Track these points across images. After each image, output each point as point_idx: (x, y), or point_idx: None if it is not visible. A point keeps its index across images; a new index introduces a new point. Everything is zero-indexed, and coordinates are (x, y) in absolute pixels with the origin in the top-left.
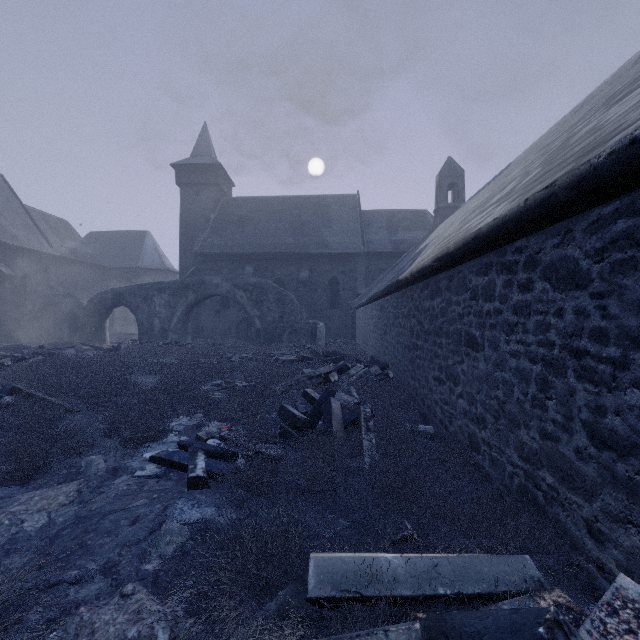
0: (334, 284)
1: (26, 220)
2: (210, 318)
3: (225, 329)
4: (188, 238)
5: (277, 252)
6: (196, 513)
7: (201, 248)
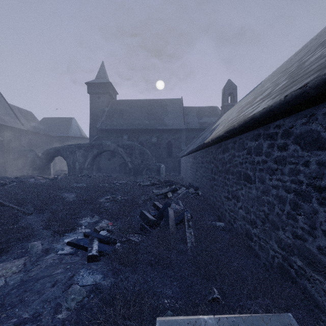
0: (169, 145)
1: (9, 111)
2: (105, 162)
3: (113, 168)
4: (94, 121)
5: (140, 128)
6: (91, 278)
7: (100, 126)
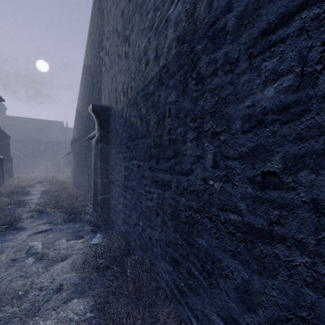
0: (54, 151)
1: None
2: None
3: None
4: None
5: (32, 140)
6: None
7: None
